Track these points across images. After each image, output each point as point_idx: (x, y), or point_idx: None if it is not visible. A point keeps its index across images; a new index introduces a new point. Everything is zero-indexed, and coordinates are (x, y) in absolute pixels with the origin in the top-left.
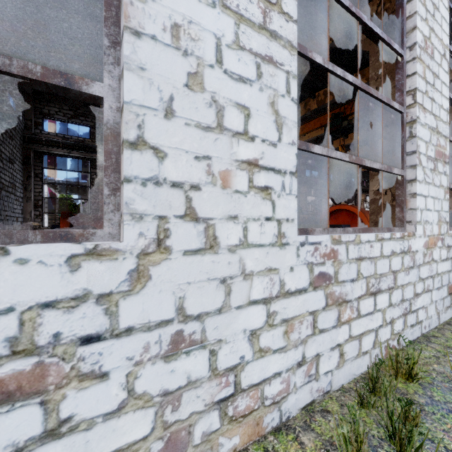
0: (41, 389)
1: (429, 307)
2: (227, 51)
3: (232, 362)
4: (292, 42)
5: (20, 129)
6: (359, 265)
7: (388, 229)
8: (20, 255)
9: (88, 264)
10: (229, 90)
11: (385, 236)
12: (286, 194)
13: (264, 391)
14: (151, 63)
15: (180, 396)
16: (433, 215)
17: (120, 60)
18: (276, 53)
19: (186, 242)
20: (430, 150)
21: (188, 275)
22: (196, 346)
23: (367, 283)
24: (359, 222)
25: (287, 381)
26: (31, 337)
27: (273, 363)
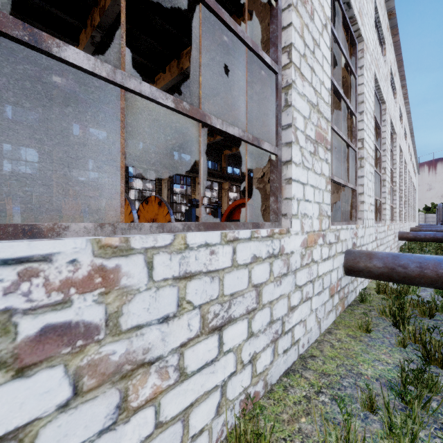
0: None
1: (309, 319)
2: None
3: None
4: None
5: None
6: (184, 288)
7: (255, 225)
8: None
9: None
10: None
11: (240, 236)
12: None
13: None
14: None
15: None
16: (314, 207)
17: None
18: None
19: None
20: (309, 128)
21: None
22: None
23: (203, 315)
24: None
25: None
26: None
27: None
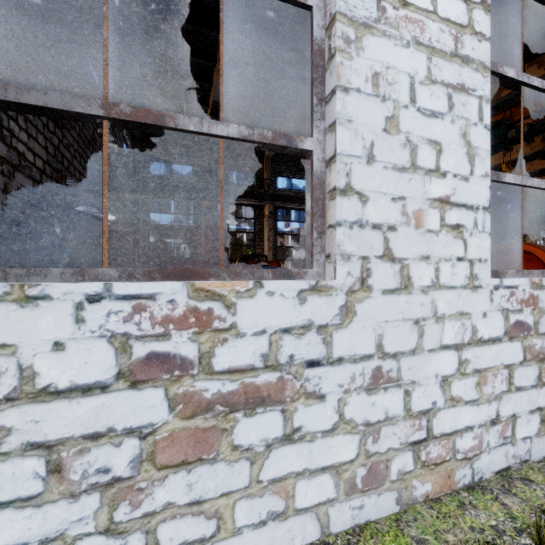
0: (281, 399)
1: None
2: (420, 88)
3: (425, 406)
4: (484, 62)
5: (131, 174)
6: None
7: None
8: (269, 288)
9: (311, 298)
10: (422, 128)
11: None
12: (478, 232)
13: (455, 443)
14: (356, 115)
15: (379, 429)
16: None
17: (325, 115)
18: (468, 79)
19: (384, 282)
20: None
21: (385, 314)
22: (393, 384)
23: None
24: (540, 265)
25: (480, 438)
26: (276, 356)
27: (465, 415)
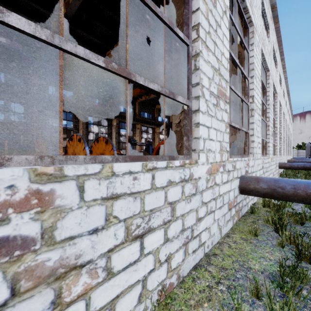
0: None
1: (212, 226)
2: None
3: None
4: None
5: None
6: (111, 206)
7: (171, 157)
8: None
9: None
10: None
11: (158, 165)
12: None
13: None
14: None
15: None
16: (216, 144)
17: None
18: None
19: None
20: (213, 86)
21: None
22: None
23: (127, 226)
24: None
25: None
26: None
27: None
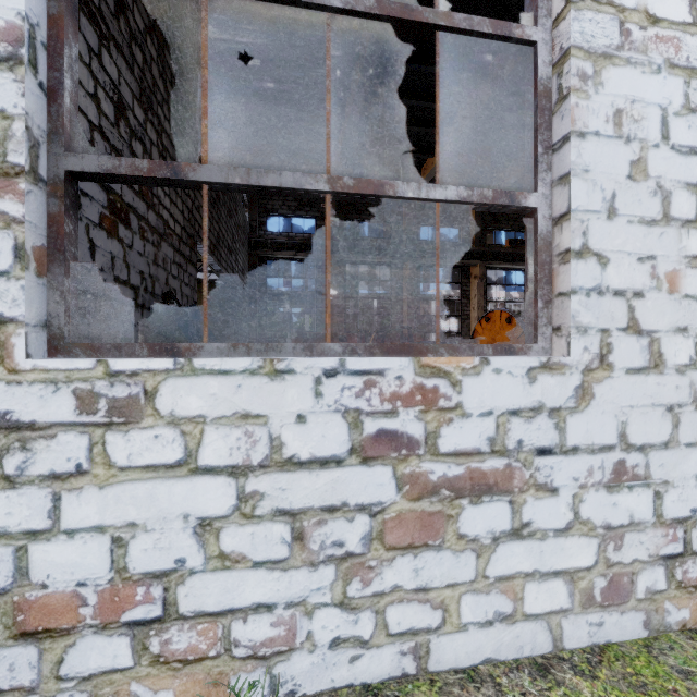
0: (509, 489)
1: None
2: (674, 120)
3: (681, 513)
4: None
5: (247, 233)
6: None
7: None
8: (496, 365)
9: (542, 377)
10: (677, 169)
11: None
12: None
13: None
14: (594, 163)
15: (622, 535)
16: None
17: (551, 165)
18: None
19: (628, 359)
20: None
21: (630, 398)
22: (639, 482)
23: None
24: None
25: None
26: (503, 440)
27: None
